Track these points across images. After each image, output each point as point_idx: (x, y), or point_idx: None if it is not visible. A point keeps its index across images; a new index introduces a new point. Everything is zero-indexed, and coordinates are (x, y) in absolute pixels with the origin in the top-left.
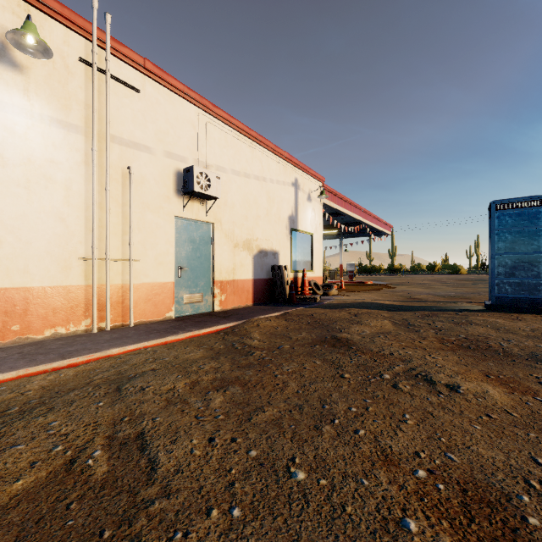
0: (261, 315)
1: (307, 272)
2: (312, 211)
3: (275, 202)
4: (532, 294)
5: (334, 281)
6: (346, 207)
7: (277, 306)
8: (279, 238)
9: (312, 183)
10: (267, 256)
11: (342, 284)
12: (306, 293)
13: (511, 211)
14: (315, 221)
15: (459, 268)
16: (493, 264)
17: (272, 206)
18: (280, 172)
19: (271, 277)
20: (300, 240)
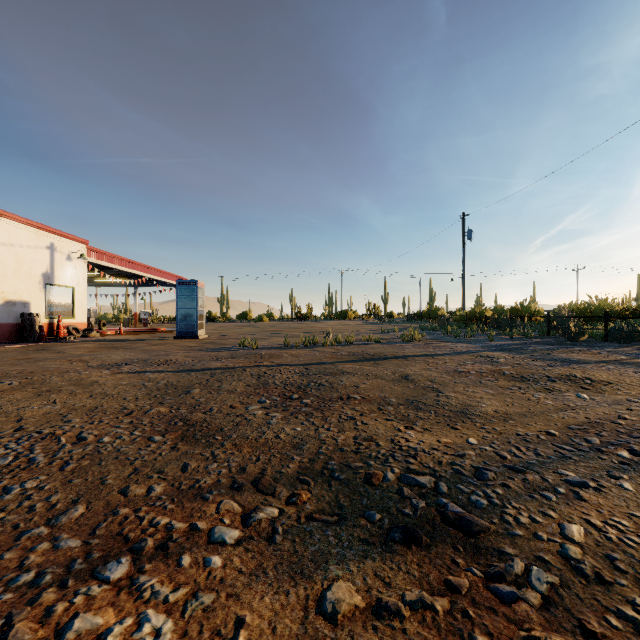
0: (1, 346)
1: (67, 318)
2: (73, 268)
3: (26, 263)
4: (192, 329)
5: (127, 329)
6: (121, 263)
7: (23, 343)
8: (31, 291)
9: (73, 245)
10: (15, 305)
11: (121, 330)
12: (61, 335)
13: (184, 286)
14: (77, 277)
15: (262, 316)
16: (177, 314)
17: (22, 266)
18: (32, 238)
19: (21, 322)
20: (58, 292)
